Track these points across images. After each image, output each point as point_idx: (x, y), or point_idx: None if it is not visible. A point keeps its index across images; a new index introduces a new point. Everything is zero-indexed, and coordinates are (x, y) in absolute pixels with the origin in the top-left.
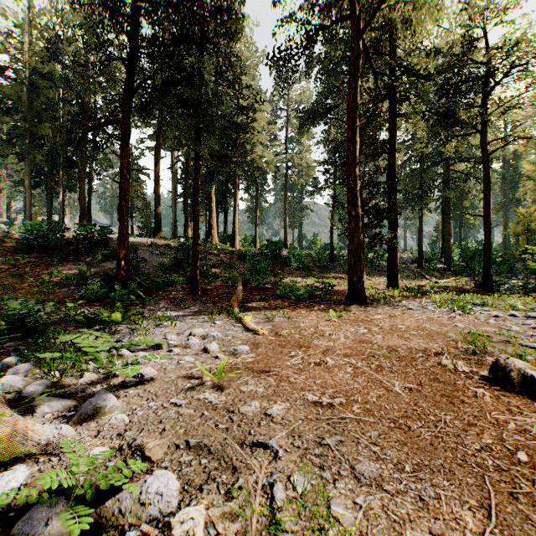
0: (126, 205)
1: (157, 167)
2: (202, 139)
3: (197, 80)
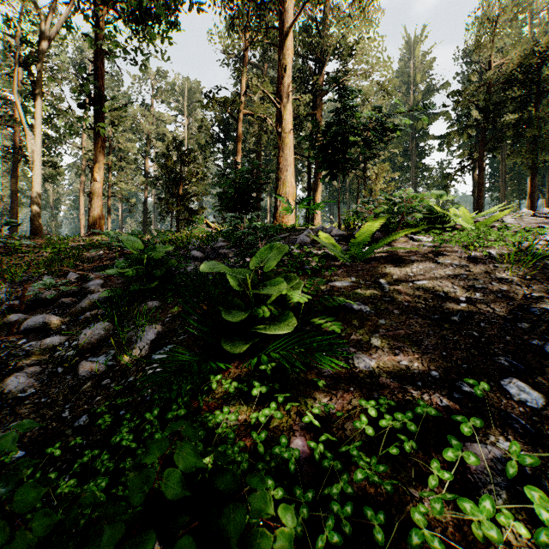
0: (480, 205)
1: (474, 173)
2: (539, 157)
3: (535, 124)
